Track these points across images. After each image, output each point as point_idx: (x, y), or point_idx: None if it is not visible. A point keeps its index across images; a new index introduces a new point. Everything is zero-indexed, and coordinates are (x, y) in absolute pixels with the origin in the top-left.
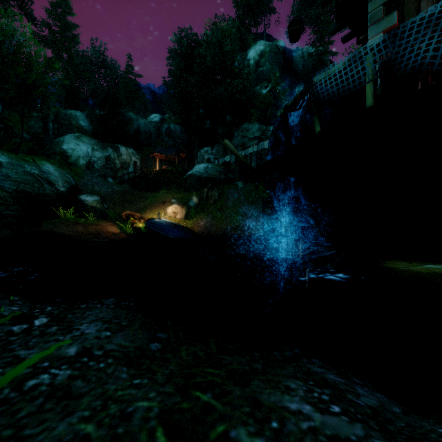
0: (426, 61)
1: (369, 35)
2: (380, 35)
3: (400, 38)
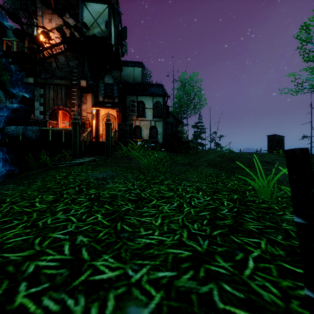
0: (30, 136)
1: (35, 100)
2: (39, 103)
3: (27, 129)
